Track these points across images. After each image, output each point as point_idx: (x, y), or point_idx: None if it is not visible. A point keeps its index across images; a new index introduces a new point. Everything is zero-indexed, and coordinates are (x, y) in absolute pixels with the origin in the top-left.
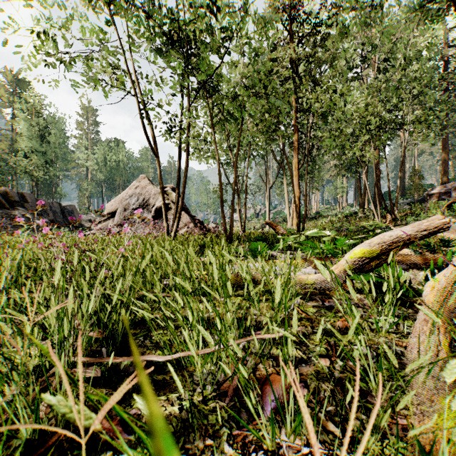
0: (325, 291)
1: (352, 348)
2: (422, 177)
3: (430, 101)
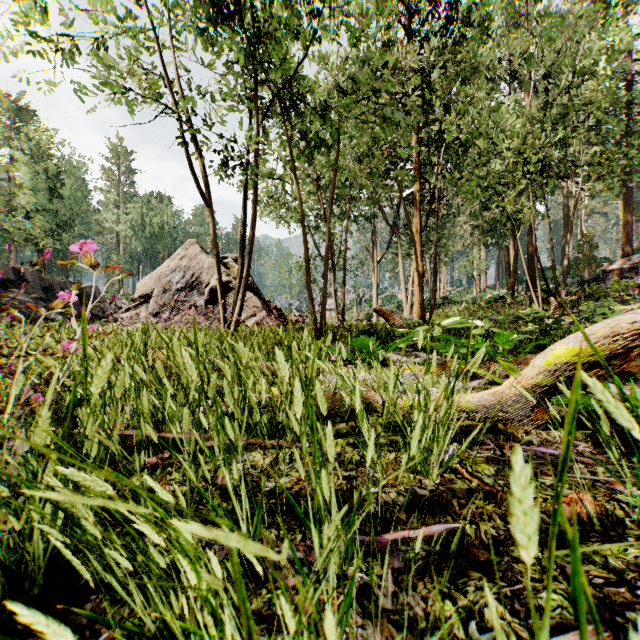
0: (496, 424)
1: (634, 597)
2: (594, 246)
3: (615, 132)
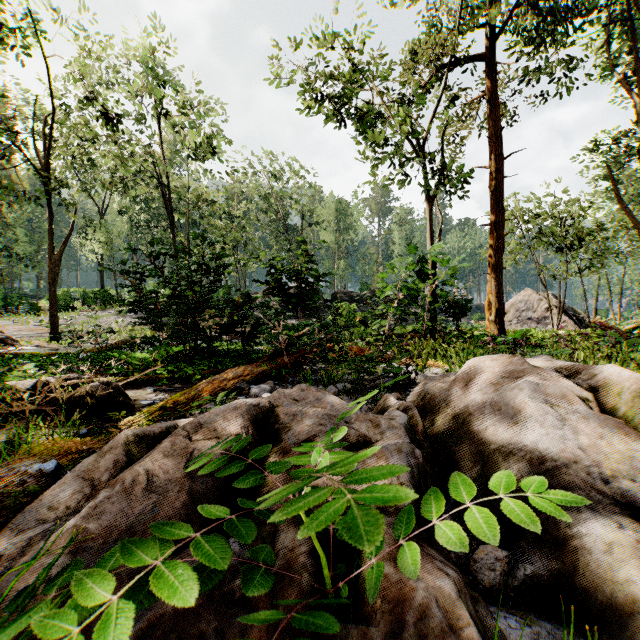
0: None
1: None
2: None
3: None
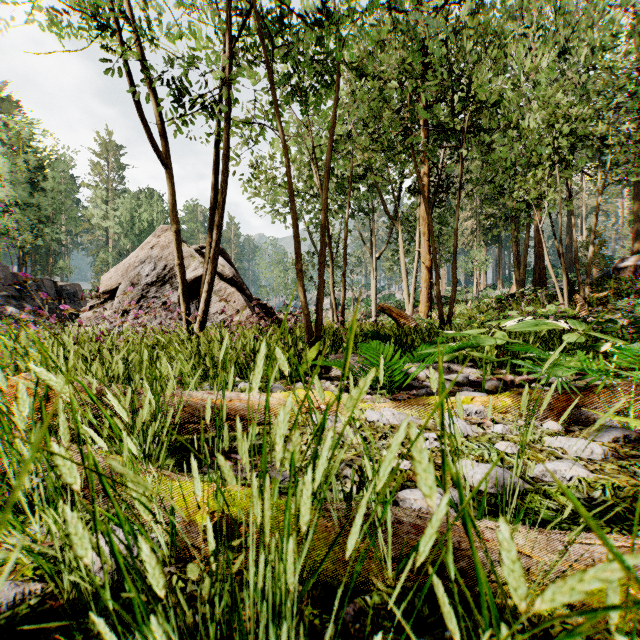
0: None
1: None
2: (603, 242)
3: None
